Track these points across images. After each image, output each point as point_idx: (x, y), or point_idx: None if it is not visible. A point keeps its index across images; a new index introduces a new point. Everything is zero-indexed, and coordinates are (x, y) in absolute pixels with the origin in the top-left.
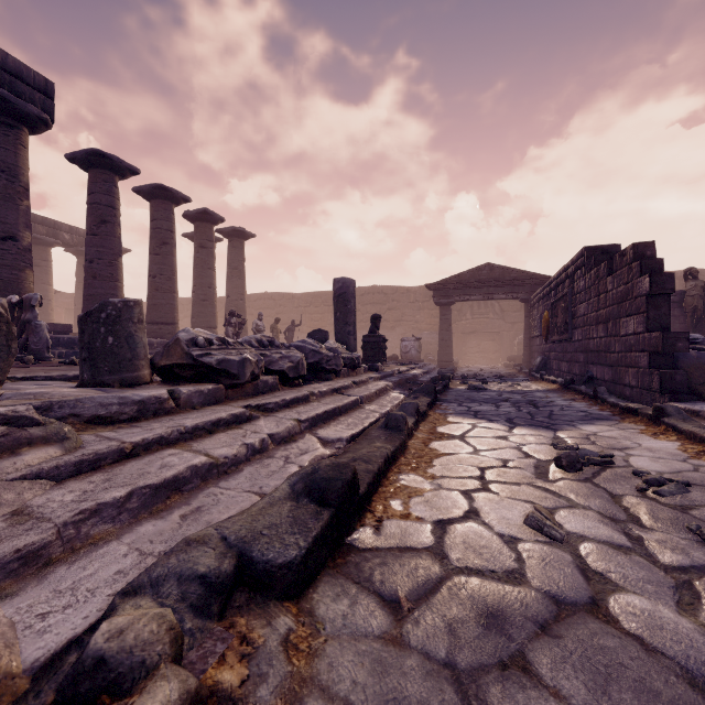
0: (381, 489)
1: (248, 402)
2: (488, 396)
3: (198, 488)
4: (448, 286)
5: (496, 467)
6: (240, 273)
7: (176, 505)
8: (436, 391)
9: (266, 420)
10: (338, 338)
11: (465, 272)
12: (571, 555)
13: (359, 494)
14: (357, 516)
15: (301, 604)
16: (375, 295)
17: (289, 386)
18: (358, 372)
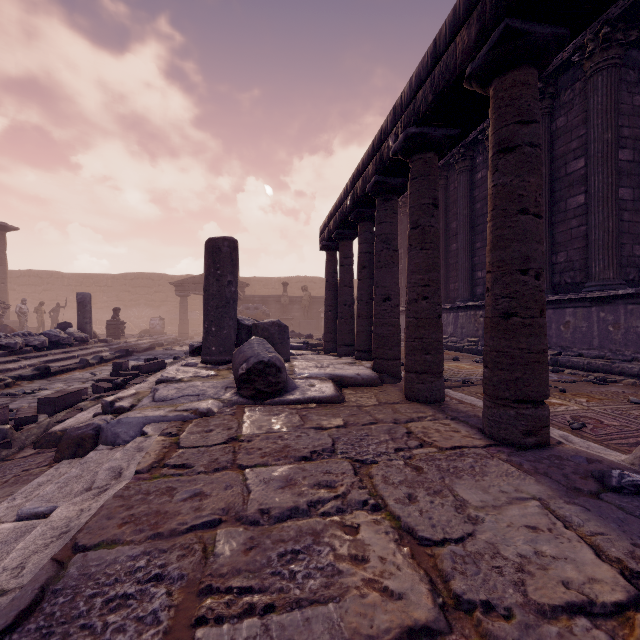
0: (63, 374)
1: (18, 356)
2: (163, 352)
3: (6, 373)
4: (185, 285)
5: (107, 369)
6: (2, 261)
7: (1, 374)
8: (131, 351)
9: (26, 361)
10: (80, 326)
11: (197, 276)
12: (94, 376)
13: (52, 372)
14: (51, 376)
15: (32, 381)
16: (143, 280)
17: (39, 351)
18: (89, 344)
